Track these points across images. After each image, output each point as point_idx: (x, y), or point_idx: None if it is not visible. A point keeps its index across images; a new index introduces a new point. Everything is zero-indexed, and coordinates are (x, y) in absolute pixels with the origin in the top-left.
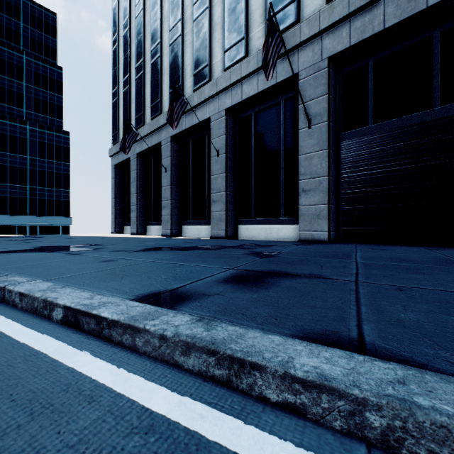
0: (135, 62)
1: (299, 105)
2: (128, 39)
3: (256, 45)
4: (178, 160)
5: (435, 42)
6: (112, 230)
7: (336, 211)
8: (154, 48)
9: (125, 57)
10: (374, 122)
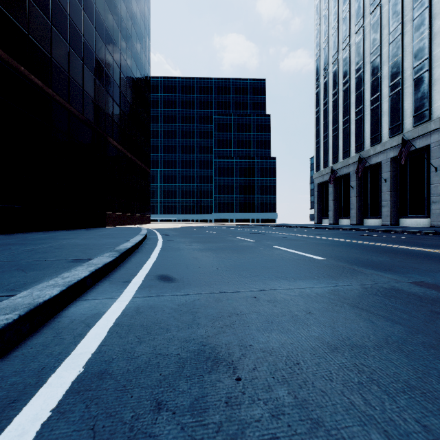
0: (332, 126)
1: (430, 160)
2: (326, 112)
3: (407, 127)
4: (360, 182)
5: None
6: (315, 222)
7: None
8: (345, 120)
9: (325, 122)
10: None
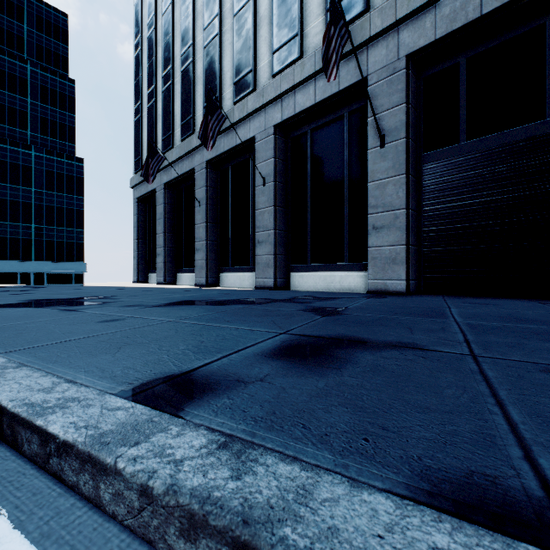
0: (162, 69)
1: (369, 118)
2: (153, 41)
3: (313, 42)
4: (215, 191)
5: (549, 31)
6: (134, 279)
7: (417, 254)
8: (186, 52)
9: (150, 64)
10: (466, 138)
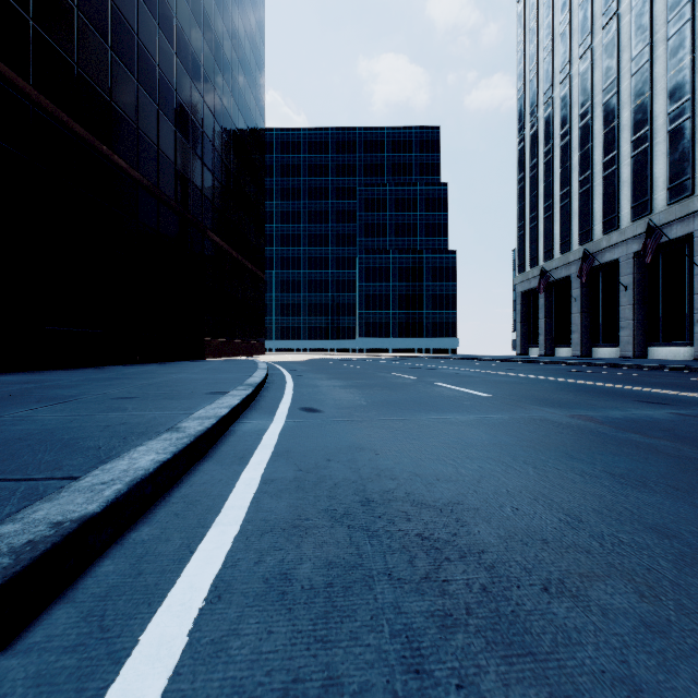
0: (543, 202)
1: (694, 257)
2: (535, 180)
3: (659, 205)
4: (587, 290)
5: None
6: (517, 352)
7: None
8: (563, 193)
9: (532, 196)
10: None
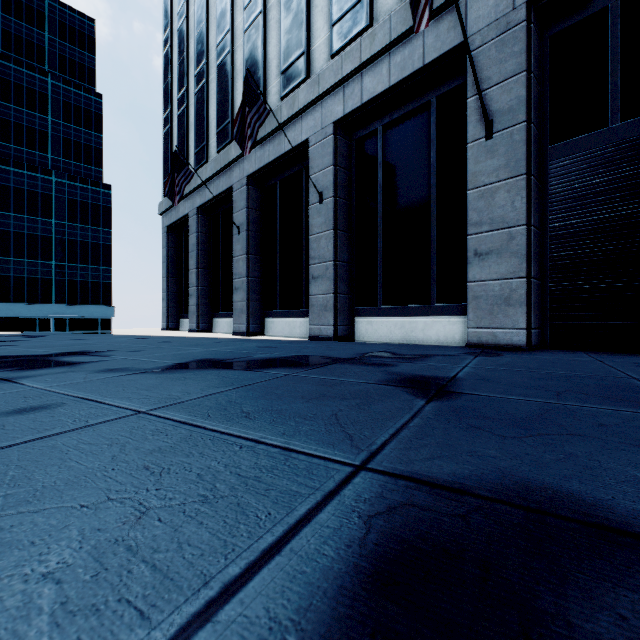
0: (195, 66)
1: (469, 98)
2: (184, 33)
3: (387, 4)
4: (258, 214)
5: None
6: (163, 325)
7: (540, 291)
8: (222, 40)
9: (181, 61)
10: (620, 118)
